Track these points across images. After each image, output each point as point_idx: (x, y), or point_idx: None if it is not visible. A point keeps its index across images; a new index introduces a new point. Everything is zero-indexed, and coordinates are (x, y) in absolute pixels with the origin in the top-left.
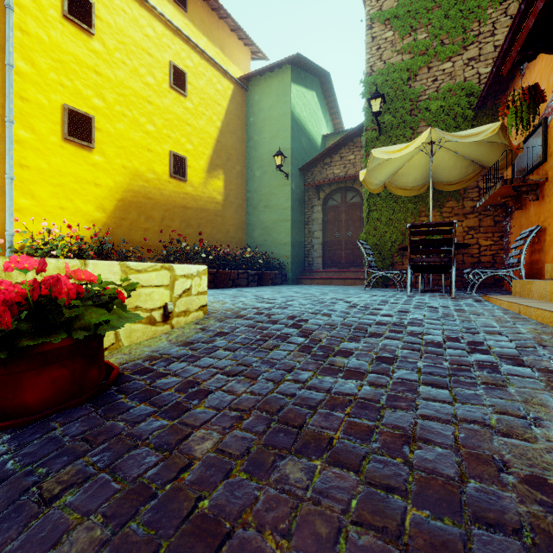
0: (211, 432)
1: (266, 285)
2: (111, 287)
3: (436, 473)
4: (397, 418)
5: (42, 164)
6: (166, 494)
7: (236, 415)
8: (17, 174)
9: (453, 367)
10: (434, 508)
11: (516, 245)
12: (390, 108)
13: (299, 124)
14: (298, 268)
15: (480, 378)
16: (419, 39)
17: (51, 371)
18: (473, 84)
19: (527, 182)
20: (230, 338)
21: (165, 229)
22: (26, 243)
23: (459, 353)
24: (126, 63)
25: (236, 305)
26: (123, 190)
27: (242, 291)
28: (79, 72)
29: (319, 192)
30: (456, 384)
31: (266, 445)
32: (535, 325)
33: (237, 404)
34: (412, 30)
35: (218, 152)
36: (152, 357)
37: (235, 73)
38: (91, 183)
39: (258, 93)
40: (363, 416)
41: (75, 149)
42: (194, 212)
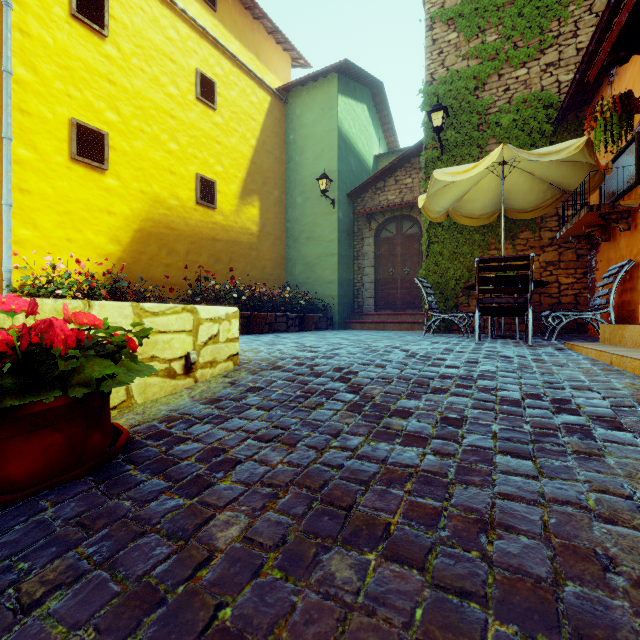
0: (238, 514)
1: (309, 330)
2: (122, 333)
3: (523, 573)
4: (470, 497)
5: (46, 188)
6: (177, 600)
7: (269, 492)
8: (17, 200)
9: (535, 431)
10: (523, 622)
11: (603, 283)
12: (454, 123)
13: (347, 143)
14: (346, 310)
15: (571, 446)
16: (488, 41)
17: (42, 438)
18: (552, 94)
19: (617, 209)
20: (264, 394)
21: (190, 265)
22: (27, 281)
23: (542, 414)
24: (145, 70)
25: (272, 354)
26: (141, 219)
27: (280, 337)
28: (89, 80)
29: (370, 221)
30: (541, 454)
31: (306, 532)
32: (632, 379)
33: (271, 478)
34: (480, 31)
35: (252, 175)
36: (170, 417)
37: (272, 83)
38: (103, 211)
39: (300, 106)
40: (427, 495)
41: (85, 171)
42: (225, 244)
